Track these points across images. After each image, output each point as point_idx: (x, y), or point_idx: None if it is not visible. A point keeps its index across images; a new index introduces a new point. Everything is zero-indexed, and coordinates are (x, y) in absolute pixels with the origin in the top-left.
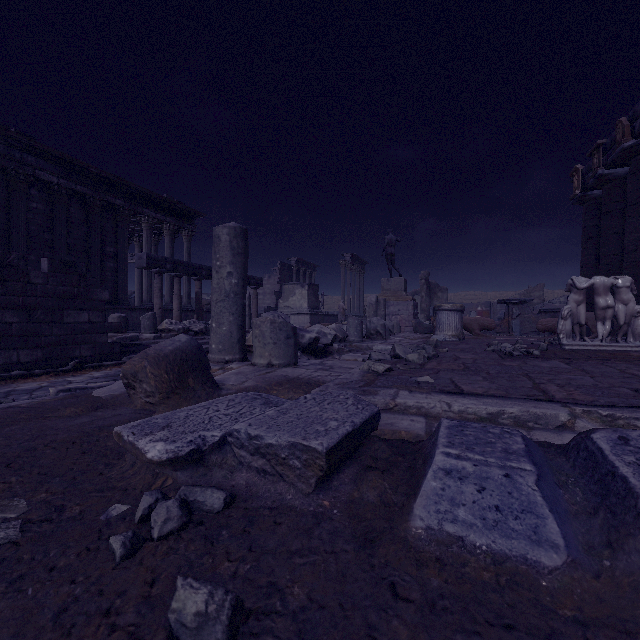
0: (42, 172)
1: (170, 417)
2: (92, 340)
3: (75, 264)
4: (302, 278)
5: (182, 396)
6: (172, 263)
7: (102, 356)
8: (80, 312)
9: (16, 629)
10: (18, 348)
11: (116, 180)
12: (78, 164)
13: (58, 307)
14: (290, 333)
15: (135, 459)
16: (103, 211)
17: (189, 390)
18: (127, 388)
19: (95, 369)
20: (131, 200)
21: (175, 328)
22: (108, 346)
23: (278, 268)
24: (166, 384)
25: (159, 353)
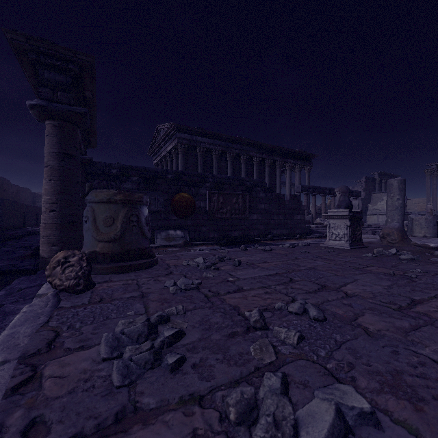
0: (251, 153)
1: (424, 241)
2: (301, 227)
3: (296, 195)
4: (383, 186)
5: (403, 241)
6: (312, 188)
7: (304, 234)
8: (297, 215)
9: (435, 257)
10: (282, 229)
11: (277, 148)
12: (263, 145)
13: (292, 213)
14: (435, 223)
15: (419, 249)
16: (271, 165)
17: (405, 240)
18: (381, 238)
19: (304, 239)
20: (282, 156)
21: (324, 222)
22: (305, 230)
23: (363, 181)
24: (400, 237)
25: (394, 228)
